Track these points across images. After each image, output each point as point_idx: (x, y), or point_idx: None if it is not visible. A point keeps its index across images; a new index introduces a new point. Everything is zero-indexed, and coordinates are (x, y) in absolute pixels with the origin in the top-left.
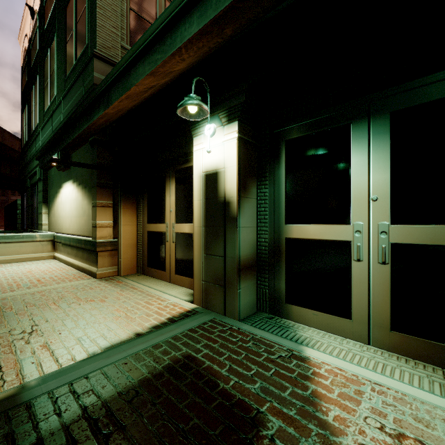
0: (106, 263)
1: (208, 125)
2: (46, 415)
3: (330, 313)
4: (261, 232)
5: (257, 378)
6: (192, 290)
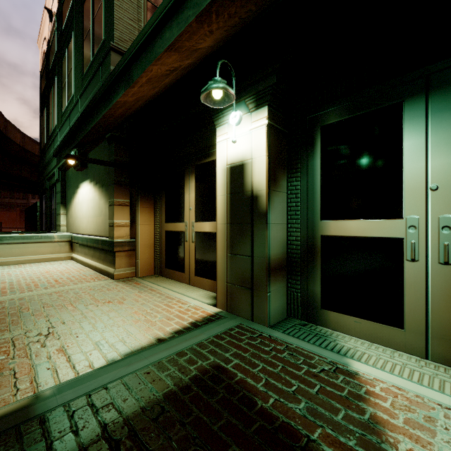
0: (123, 264)
1: (233, 112)
2: (62, 432)
3: (376, 321)
4: (292, 230)
5: (301, 396)
6: (213, 292)
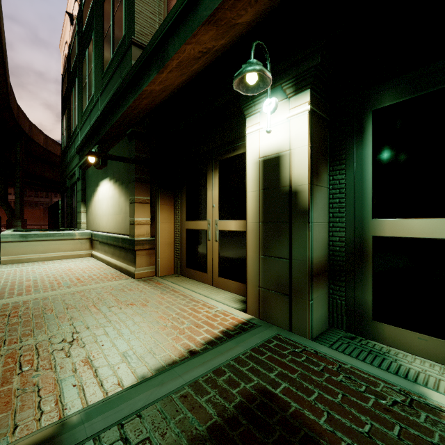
0: (144, 263)
1: (268, 99)
2: None
3: None
4: (335, 229)
5: (379, 441)
6: (239, 295)
